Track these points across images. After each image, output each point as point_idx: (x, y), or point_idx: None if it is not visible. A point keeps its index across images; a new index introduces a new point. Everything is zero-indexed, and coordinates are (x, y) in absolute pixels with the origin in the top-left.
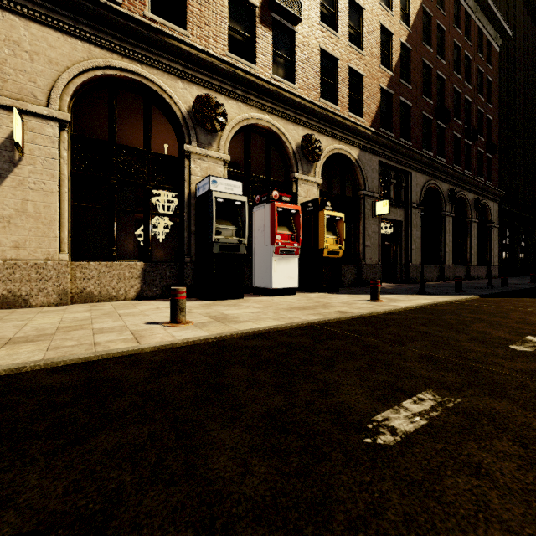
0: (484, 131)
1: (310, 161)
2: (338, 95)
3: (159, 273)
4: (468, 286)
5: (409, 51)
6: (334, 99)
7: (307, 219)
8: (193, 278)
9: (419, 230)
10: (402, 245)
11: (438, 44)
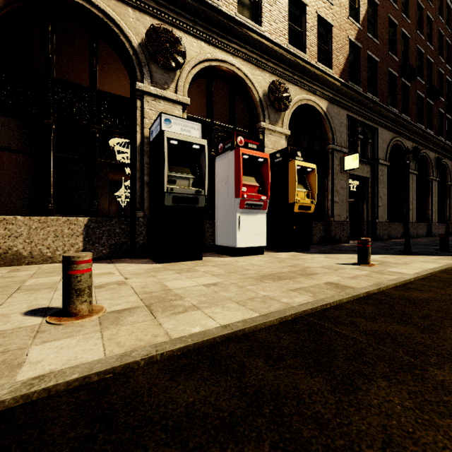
0: (444, 92)
1: (277, 109)
2: (307, 43)
3: (106, 230)
4: None
5: (376, 6)
6: (302, 47)
7: (275, 171)
8: (147, 235)
9: (385, 187)
10: (368, 202)
11: (402, 3)
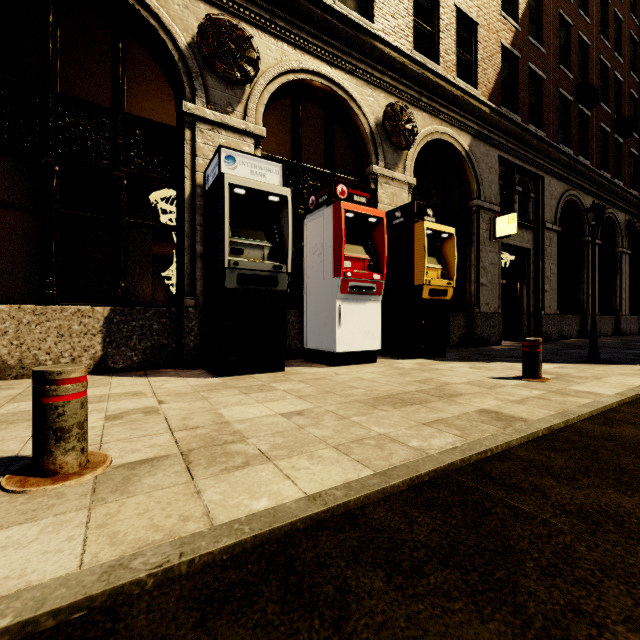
0: (638, 125)
1: (397, 147)
2: (440, 50)
3: (138, 325)
4: (639, 345)
5: None
6: (433, 56)
7: (394, 237)
8: (200, 334)
9: (554, 263)
10: (530, 285)
11: None
